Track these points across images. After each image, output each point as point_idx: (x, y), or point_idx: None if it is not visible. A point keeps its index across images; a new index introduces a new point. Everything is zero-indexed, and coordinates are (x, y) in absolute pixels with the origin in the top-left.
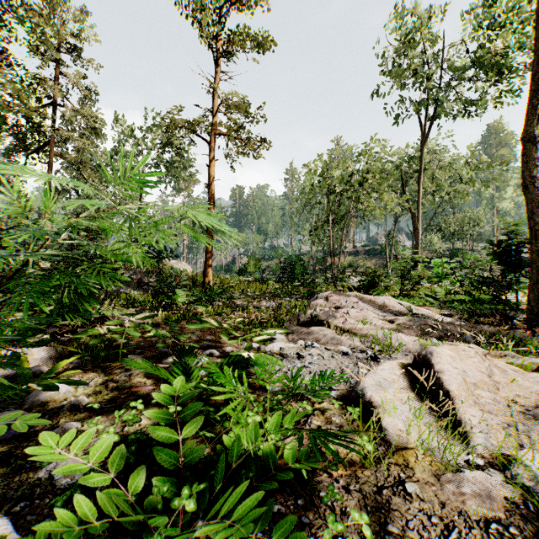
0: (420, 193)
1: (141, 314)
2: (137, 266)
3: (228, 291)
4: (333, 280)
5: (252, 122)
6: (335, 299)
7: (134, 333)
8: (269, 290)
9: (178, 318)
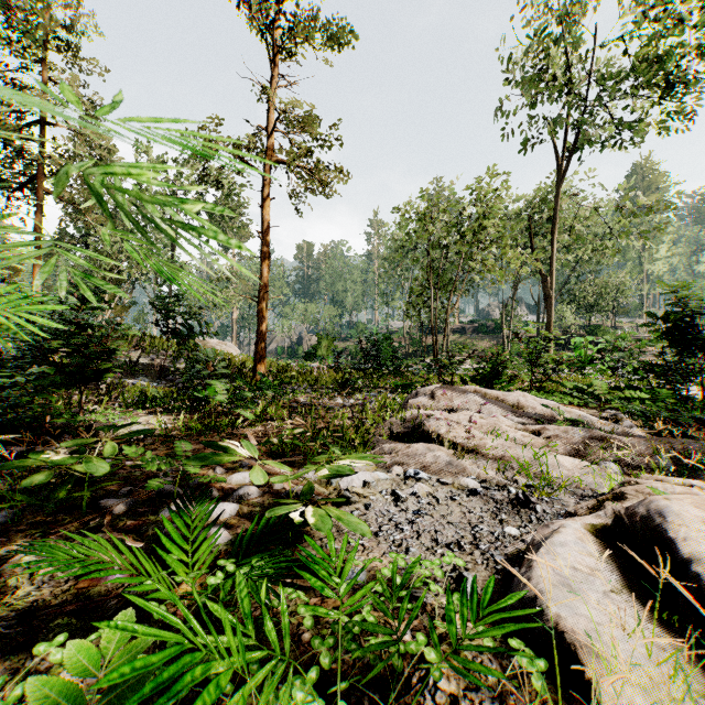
0: (553, 248)
1: (128, 427)
2: (162, 348)
3: (289, 383)
4: (437, 366)
5: (322, 147)
6: (445, 396)
7: (96, 467)
8: (346, 382)
9: (205, 427)
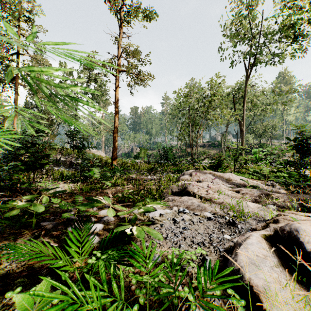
0: (244, 109)
1: (53, 189)
2: (71, 153)
3: (127, 169)
4: (193, 162)
5: (142, 64)
6: (196, 175)
7: (38, 208)
8: (152, 168)
9: (89, 189)
